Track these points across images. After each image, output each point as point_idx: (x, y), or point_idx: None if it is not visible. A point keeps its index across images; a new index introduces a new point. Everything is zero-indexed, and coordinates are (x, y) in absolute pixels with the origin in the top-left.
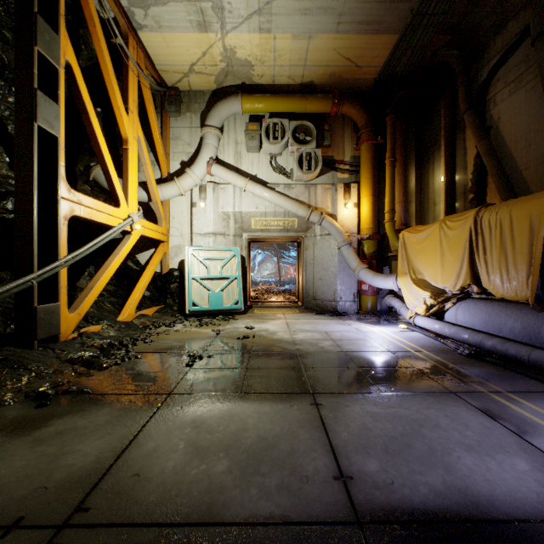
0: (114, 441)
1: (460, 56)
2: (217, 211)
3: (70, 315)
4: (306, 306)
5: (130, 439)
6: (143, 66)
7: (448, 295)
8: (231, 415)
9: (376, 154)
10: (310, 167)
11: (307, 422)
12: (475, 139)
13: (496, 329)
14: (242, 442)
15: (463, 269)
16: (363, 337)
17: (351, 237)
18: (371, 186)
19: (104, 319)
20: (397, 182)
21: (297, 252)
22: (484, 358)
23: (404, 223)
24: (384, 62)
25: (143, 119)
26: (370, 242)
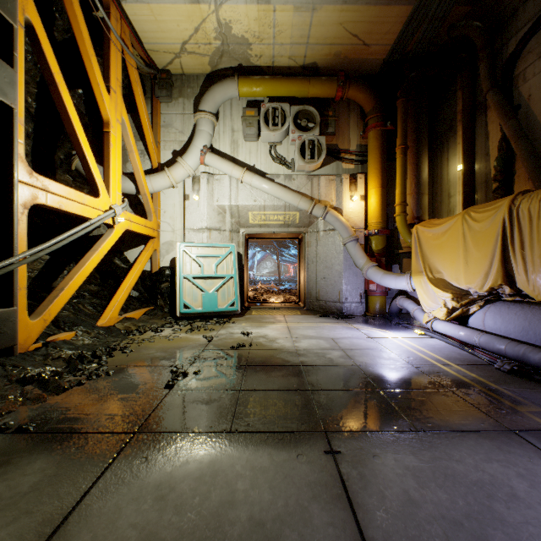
0: (29, 530)
1: (482, 28)
2: (211, 204)
3: (31, 322)
4: (308, 307)
5: (55, 524)
6: (128, 42)
7: (473, 297)
8: (214, 473)
9: (385, 141)
10: (313, 156)
11: (322, 489)
12: (501, 120)
13: (540, 339)
14: (226, 533)
15: (494, 266)
16: (376, 346)
17: (357, 232)
18: (380, 177)
19: (78, 324)
20: (408, 172)
21: (299, 250)
22: (533, 376)
23: (416, 216)
24: (395, 39)
25: (131, 104)
26: (378, 238)
